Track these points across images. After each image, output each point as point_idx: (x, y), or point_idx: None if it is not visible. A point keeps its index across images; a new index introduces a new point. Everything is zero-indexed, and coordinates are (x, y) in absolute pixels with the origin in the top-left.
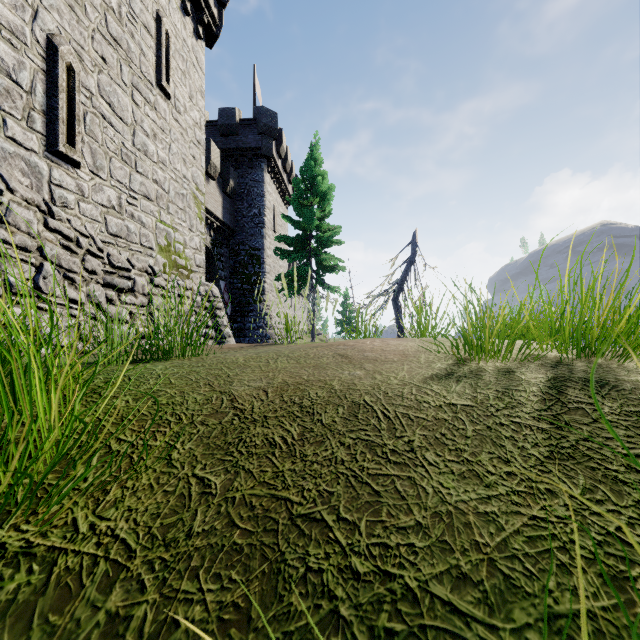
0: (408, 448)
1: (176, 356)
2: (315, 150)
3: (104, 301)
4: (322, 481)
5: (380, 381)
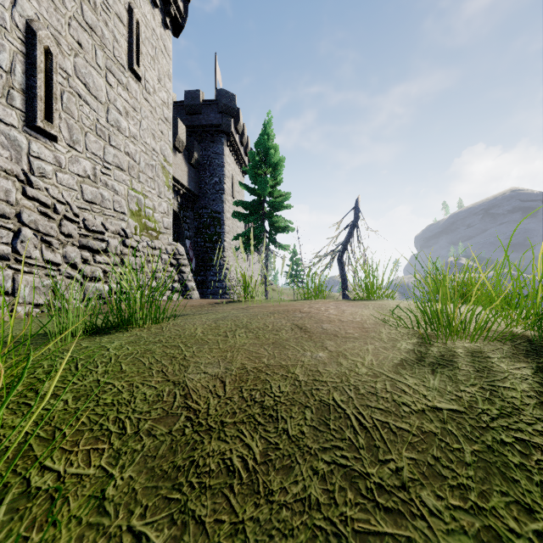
0: (397, 481)
1: (136, 325)
2: (268, 127)
3: (79, 261)
4: (295, 542)
5: (347, 369)
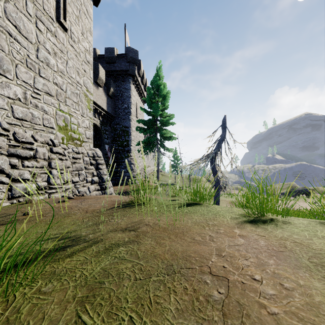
0: None
1: None
2: (159, 71)
3: (7, 167)
4: None
5: None
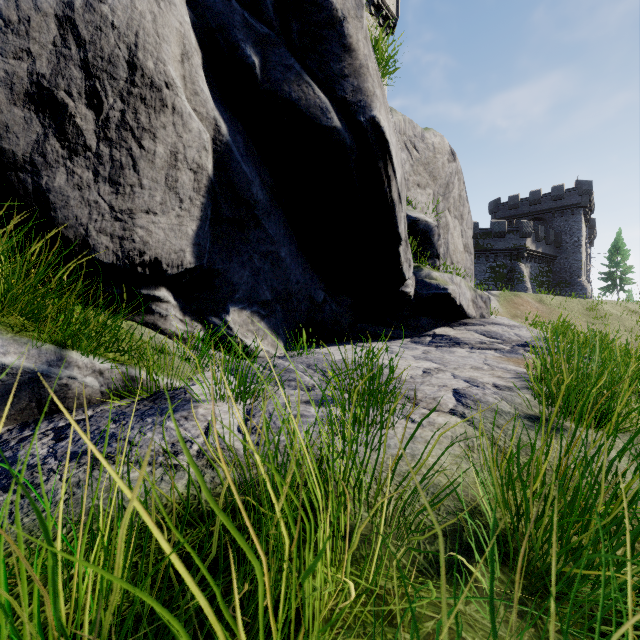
0: None
1: None
2: (619, 235)
3: None
4: None
5: None
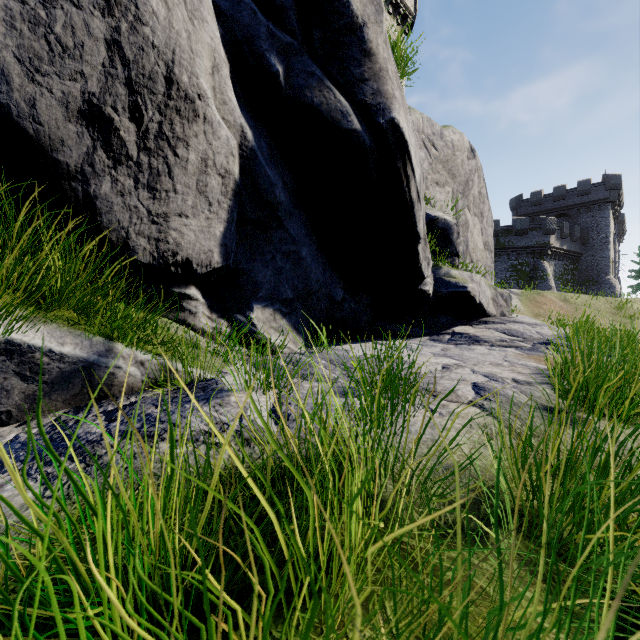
0: None
1: None
2: None
3: None
4: None
5: None
